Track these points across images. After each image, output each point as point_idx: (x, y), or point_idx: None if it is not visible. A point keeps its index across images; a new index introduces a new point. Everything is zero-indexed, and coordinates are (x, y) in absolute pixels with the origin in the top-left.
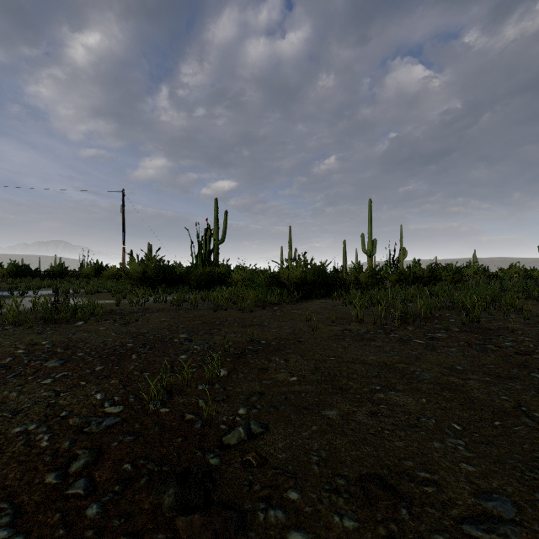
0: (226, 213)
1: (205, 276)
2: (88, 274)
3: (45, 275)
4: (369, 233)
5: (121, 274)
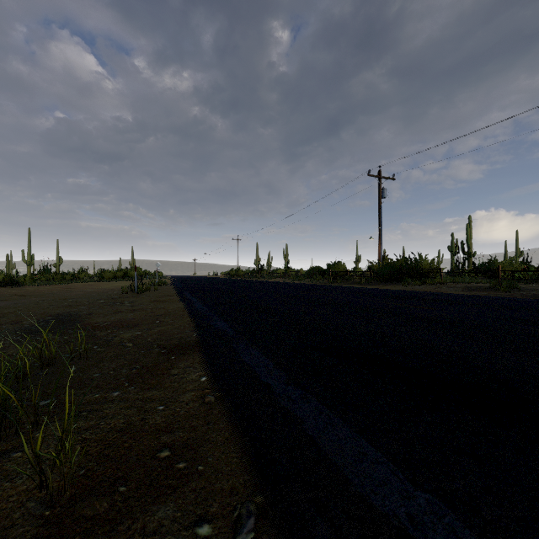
0: None
1: None
2: None
3: None
4: (29, 250)
5: None
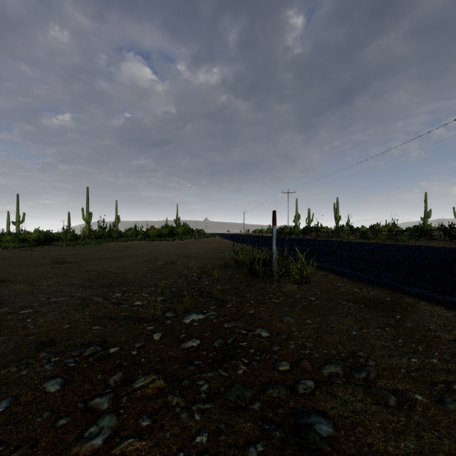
0: None
1: None
2: None
3: None
4: (87, 208)
5: None
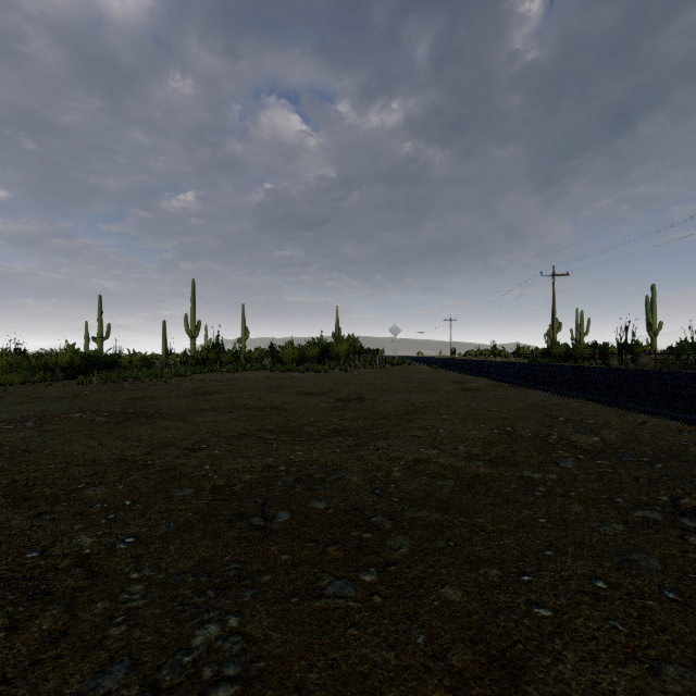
0: None
1: None
2: None
3: None
4: (192, 314)
5: None
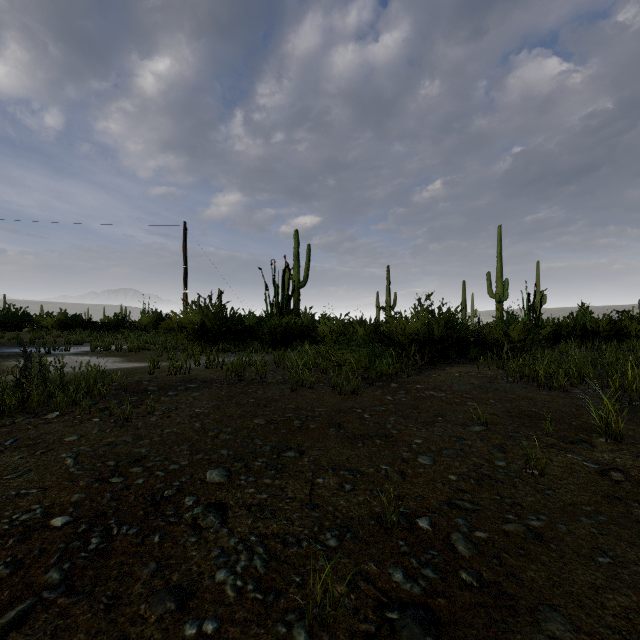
0: (308, 248)
1: (281, 329)
2: (146, 325)
3: (100, 327)
4: (498, 271)
5: (174, 325)
